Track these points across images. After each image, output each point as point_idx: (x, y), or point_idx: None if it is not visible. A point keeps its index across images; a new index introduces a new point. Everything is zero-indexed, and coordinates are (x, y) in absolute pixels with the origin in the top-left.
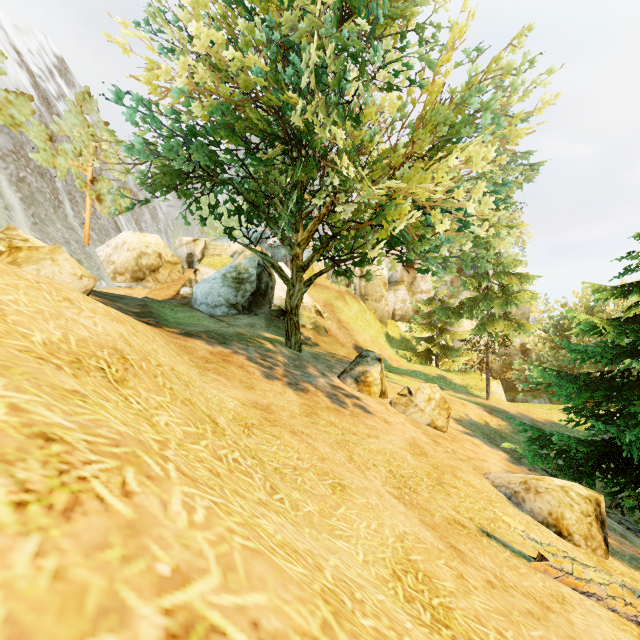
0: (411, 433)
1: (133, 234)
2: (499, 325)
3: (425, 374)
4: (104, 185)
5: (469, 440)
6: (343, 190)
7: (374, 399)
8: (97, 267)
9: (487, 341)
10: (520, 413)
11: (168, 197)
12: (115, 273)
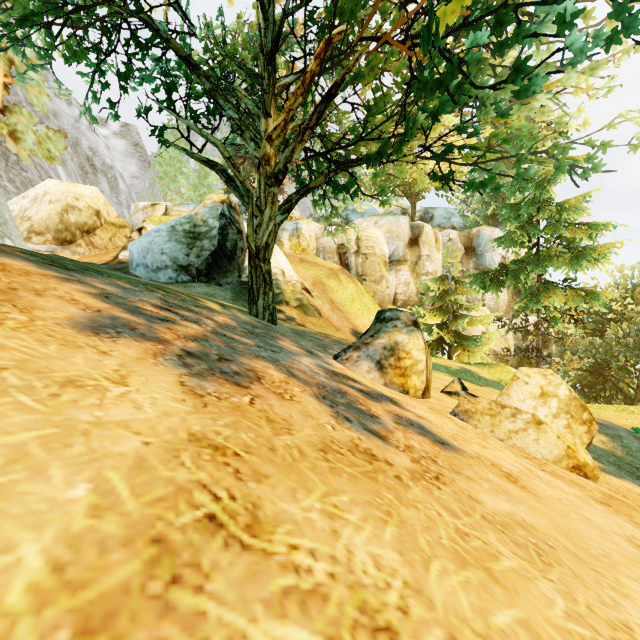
0: (598, 516)
1: (59, 183)
2: (558, 295)
3: (445, 366)
4: (22, 120)
5: (632, 491)
6: (347, 20)
7: (419, 402)
8: (2, 222)
9: (538, 318)
10: (600, 419)
11: (133, 167)
12: (30, 232)
